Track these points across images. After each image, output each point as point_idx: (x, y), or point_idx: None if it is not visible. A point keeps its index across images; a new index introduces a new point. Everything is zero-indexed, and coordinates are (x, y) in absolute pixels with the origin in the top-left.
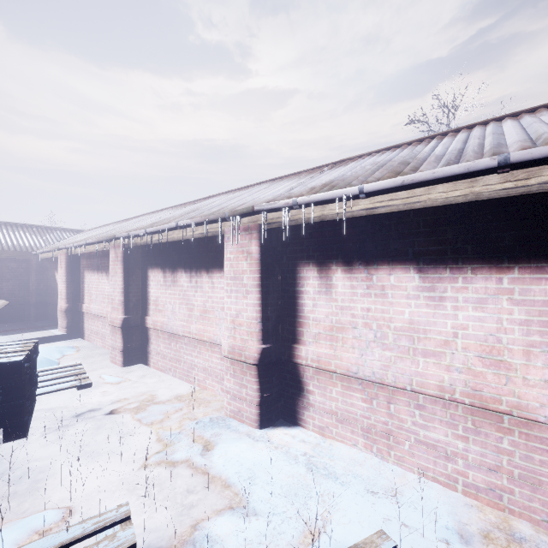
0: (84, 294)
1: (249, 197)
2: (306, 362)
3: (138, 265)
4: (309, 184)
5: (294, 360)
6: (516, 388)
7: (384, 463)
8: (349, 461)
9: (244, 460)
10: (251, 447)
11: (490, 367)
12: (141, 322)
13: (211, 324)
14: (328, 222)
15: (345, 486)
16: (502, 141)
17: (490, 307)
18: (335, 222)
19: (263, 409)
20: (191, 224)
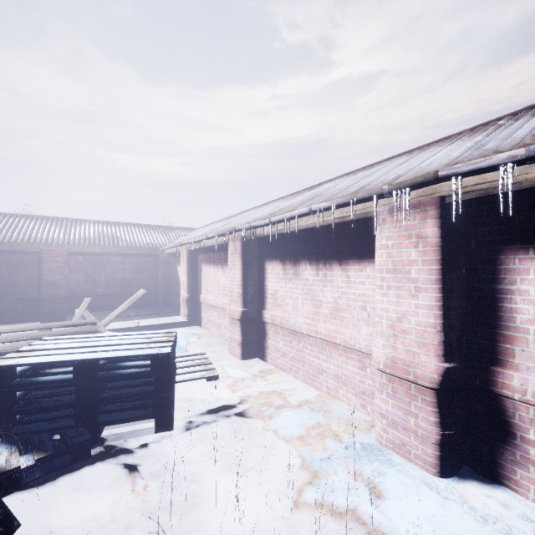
0: (201, 285)
1: (394, 170)
2: (521, 396)
3: (254, 258)
4: (514, 134)
5: (494, 390)
6: None
7: None
8: None
9: (443, 533)
10: (441, 509)
11: None
12: (258, 315)
13: (346, 325)
14: None
15: None
16: None
17: None
18: None
19: (444, 452)
20: (329, 207)
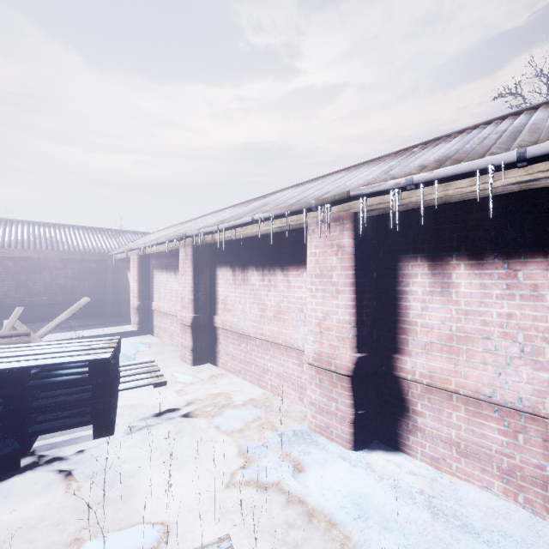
0: (153, 292)
1: (328, 186)
2: (412, 377)
3: (206, 264)
4: (411, 163)
5: (395, 373)
6: None
7: (539, 520)
8: (487, 511)
9: (346, 491)
10: (349, 474)
11: None
12: (209, 321)
13: (287, 327)
14: (444, 206)
15: (493, 548)
16: None
17: None
18: (455, 205)
19: (357, 428)
20: (269, 217)
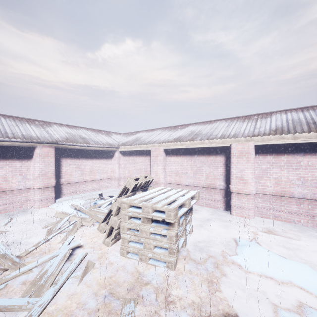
0: None
1: None
2: None
3: None
4: None
5: None
6: (10, 184)
7: None
8: None
9: None
10: None
11: (4, 182)
12: None
13: None
14: None
15: None
16: (6, 130)
17: (4, 168)
18: None
19: None
20: None
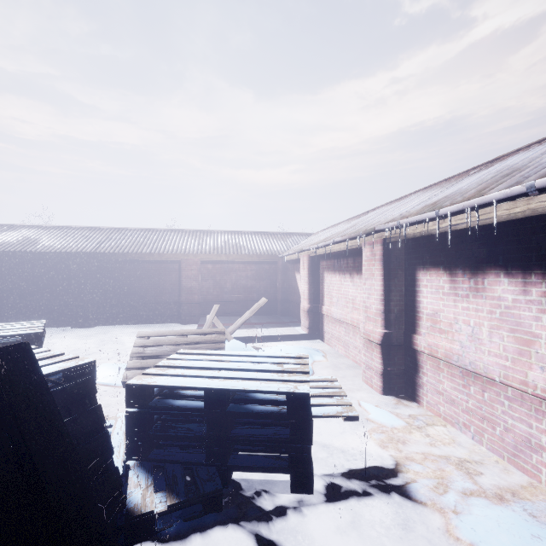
0: (323, 295)
1: None
2: None
3: (400, 265)
4: None
5: None
6: None
7: None
8: None
9: None
10: None
11: None
12: (405, 340)
13: None
14: None
15: None
16: None
17: None
18: None
19: None
20: None
